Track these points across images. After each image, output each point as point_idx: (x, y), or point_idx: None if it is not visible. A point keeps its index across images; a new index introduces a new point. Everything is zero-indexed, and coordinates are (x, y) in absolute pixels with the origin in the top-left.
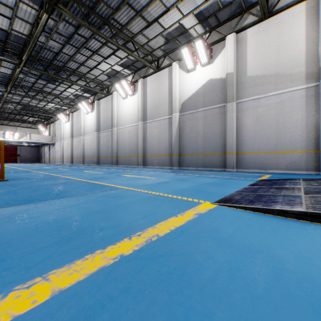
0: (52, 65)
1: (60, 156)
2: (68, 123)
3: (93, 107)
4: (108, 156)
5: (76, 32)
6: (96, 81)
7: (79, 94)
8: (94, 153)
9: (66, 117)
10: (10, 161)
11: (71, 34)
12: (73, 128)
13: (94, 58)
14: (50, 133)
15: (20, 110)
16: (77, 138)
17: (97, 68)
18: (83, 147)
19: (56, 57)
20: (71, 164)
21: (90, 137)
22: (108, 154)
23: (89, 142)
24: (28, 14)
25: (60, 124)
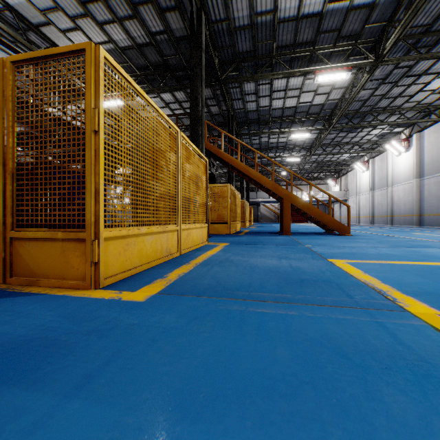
0: (358, 114)
1: (354, 215)
2: (367, 172)
3: (409, 143)
4: (438, 214)
5: (396, 67)
6: (416, 108)
7: (386, 132)
8: (411, 210)
9: (363, 165)
10: (301, 221)
11: (388, 72)
12: (374, 177)
13: (417, 82)
14: (341, 187)
15: (315, 168)
16: (381, 190)
17: (421, 91)
18: (390, 202)
19: (364, 104)
20: (371, 224)
21: (403, 187)
22: (438, 210)
23: (401, 194)
24: (344, 81)
25: (354, 175)
